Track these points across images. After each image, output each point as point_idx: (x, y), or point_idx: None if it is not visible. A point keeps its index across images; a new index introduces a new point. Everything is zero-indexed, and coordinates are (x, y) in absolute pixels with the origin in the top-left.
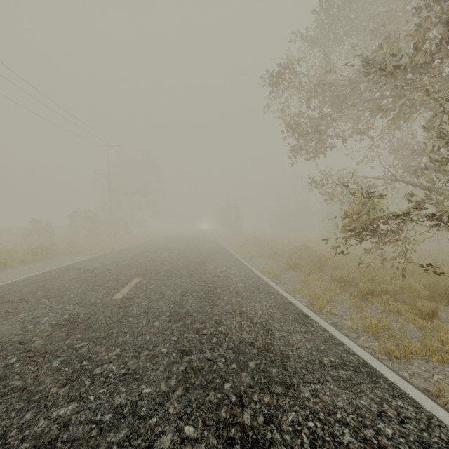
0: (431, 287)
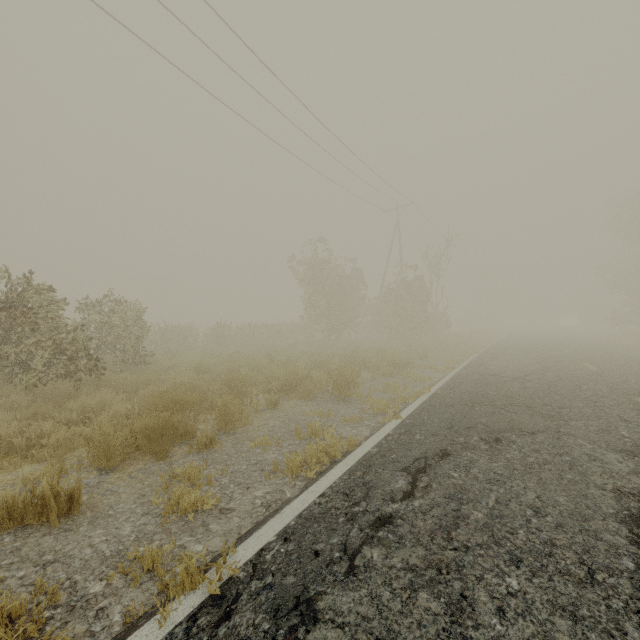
0: None
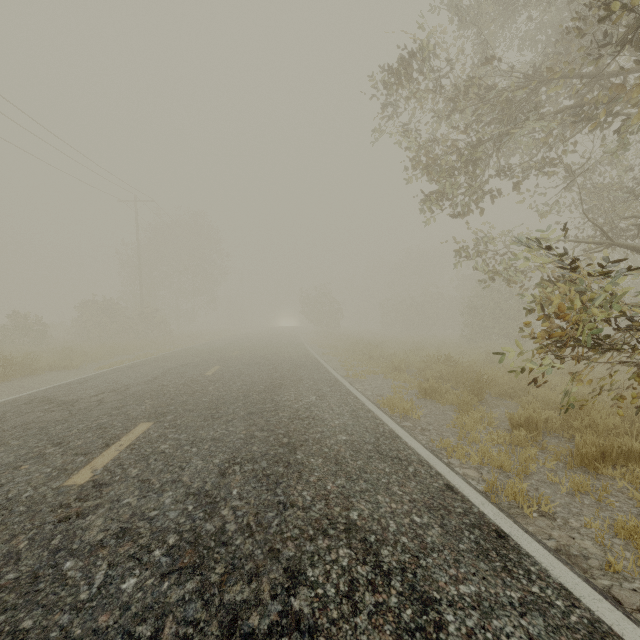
0: None
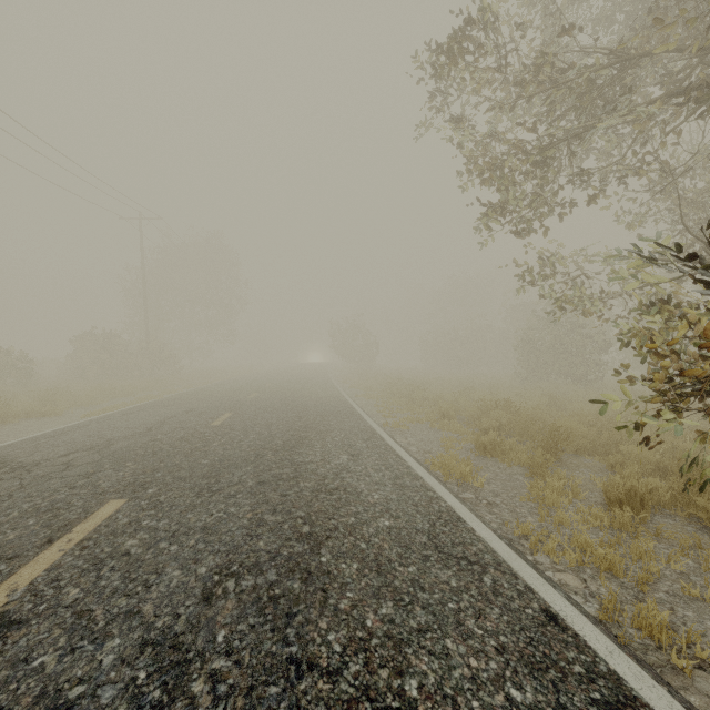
0: None
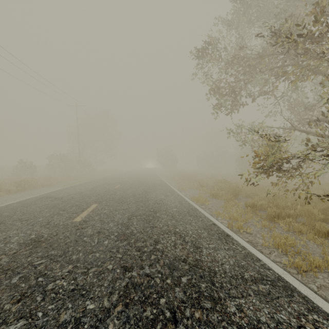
0: (324, 211)
